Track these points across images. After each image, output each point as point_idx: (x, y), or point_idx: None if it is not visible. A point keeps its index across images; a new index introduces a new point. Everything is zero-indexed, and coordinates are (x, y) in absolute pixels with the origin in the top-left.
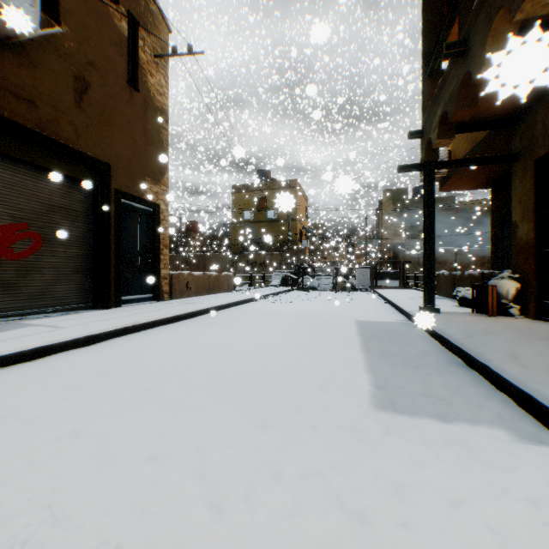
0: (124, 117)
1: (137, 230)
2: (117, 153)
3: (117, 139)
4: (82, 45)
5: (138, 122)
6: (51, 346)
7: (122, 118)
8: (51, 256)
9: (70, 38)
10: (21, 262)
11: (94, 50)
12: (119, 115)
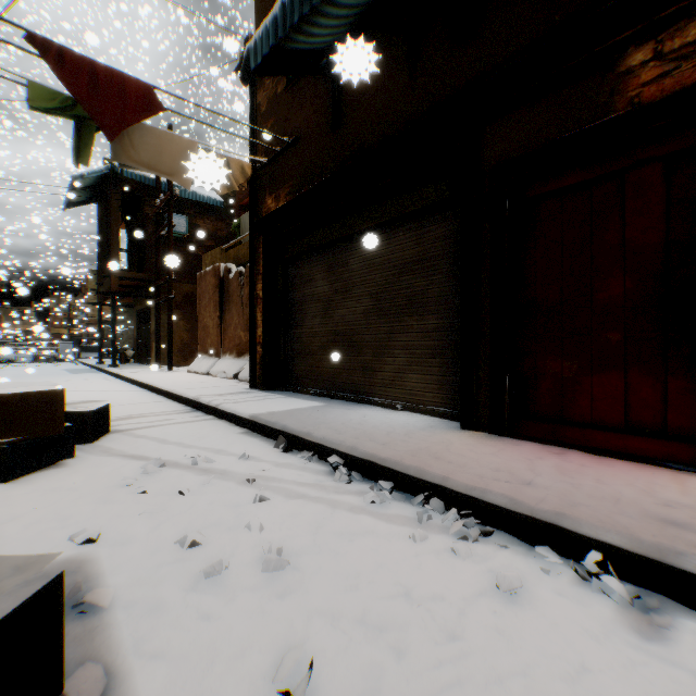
0: None
1: None
2: None
3: None
4: None
5: None
6: None
7: None
8: None
9: None
10: None
11: None
12: None
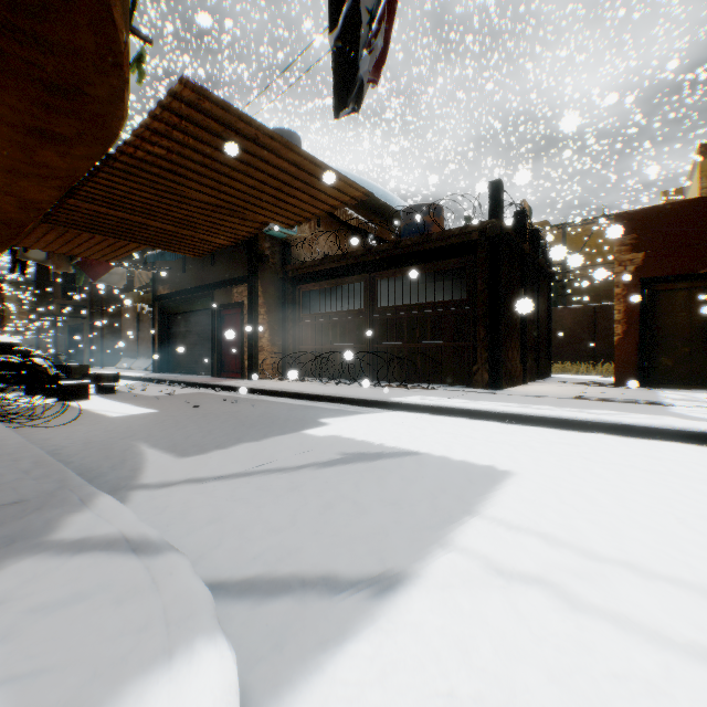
0: None
1: None
2: None
3: None
4: None
5: None
6: None
7: None
8: None
9: None
10: None
11: None
12: None
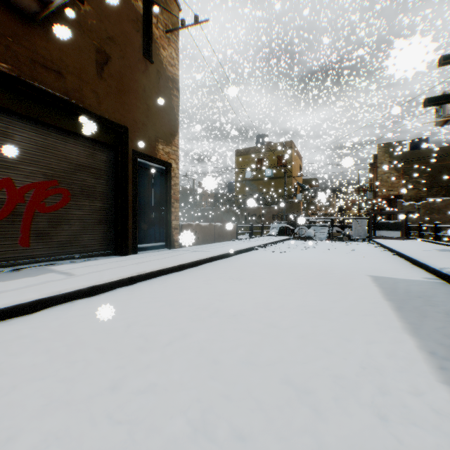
0: (140, 86)
1: (151, 186)
2: (133, 117)
3: (134, 105)
4: (103, 23)
5: (152, 90)
6: (51, 297)
7: (138, 87)
8: (77, 209)
9: (92, 16)
10: (52, 214)
11: (113, 26)
12: (135, 84)
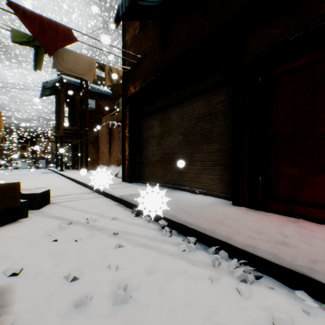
0: None
1: None
2: None
3: None
4: None
5: None
6: None
7: None
8: None
9: None
10: None
11: None
12: None
